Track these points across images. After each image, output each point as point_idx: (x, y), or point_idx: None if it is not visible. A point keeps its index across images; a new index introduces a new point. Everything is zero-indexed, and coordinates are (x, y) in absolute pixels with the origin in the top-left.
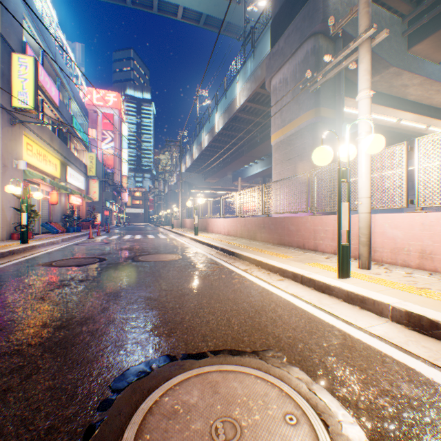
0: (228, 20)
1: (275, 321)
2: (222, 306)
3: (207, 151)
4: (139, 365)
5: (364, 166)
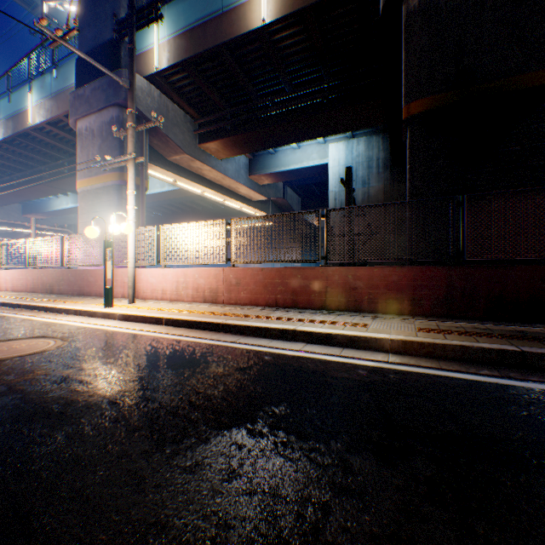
0: None
1: (49, 329)
2: (6, 331)
3: None
4: None
5: (131, 238)
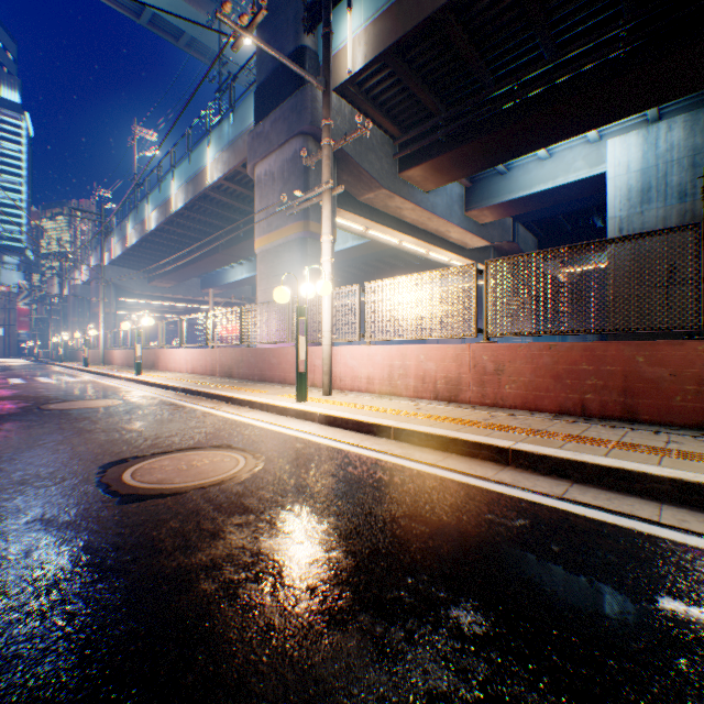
0: (194, 35)
1: (233, 433)
2: (185, 431)
3: (155, 237)
4: (117, 460)
5: (327, 303)
